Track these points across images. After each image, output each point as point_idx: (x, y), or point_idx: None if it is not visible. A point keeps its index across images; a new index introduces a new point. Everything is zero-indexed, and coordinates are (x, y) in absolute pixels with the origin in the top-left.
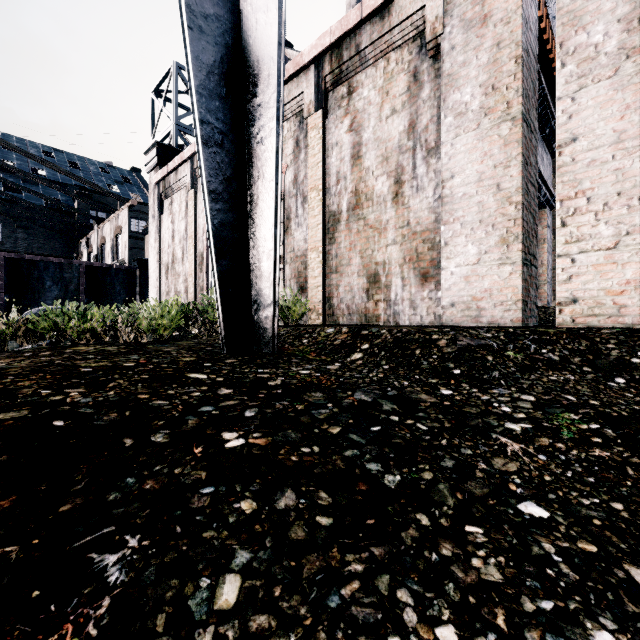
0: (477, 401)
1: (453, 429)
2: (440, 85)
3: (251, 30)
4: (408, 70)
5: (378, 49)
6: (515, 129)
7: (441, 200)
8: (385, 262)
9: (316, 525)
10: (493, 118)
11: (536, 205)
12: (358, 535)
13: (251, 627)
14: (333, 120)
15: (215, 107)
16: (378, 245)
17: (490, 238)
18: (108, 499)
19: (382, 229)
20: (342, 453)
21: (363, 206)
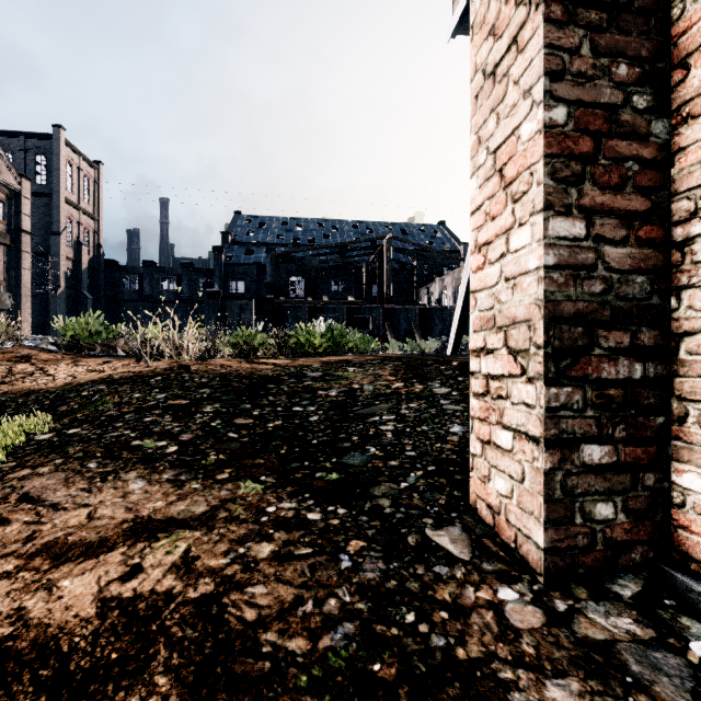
0: None
1: None
2: None
3: None
4: None
5: None
6: None
7: None
8: None
9: None
10: None
11: None
12: None
13: None
14: None
15: None
16: None
17: None
18: None
19: None
20: None
21: None
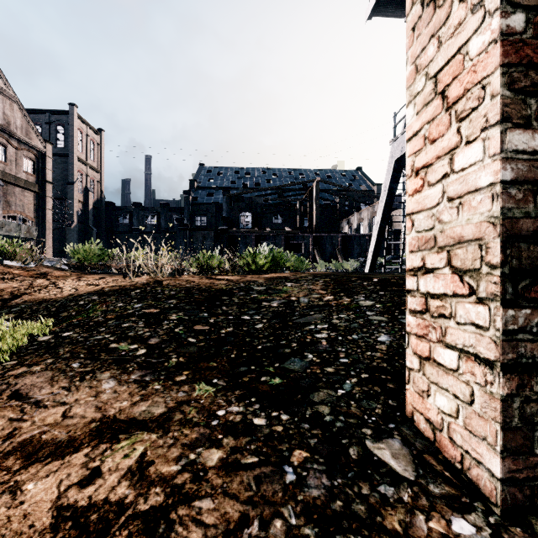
0: None
1: None
2: None
3: None
4: None
5: None
6: None
7: None
8: None
9: None
10: None
11: None
12: None
13: None
14: None
15: None
16: None
17: None
18: None
19: None
20: None
21: None
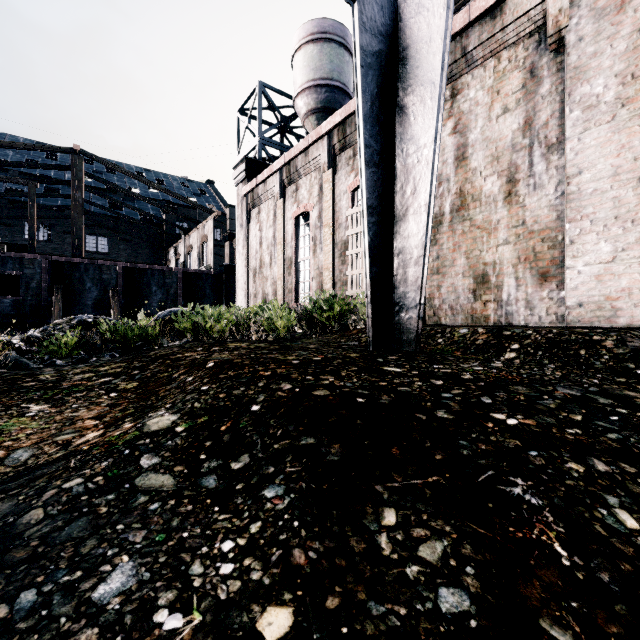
0: None
1: None
2: (563, 79)
3: (409, 59)
4: (523, 67)
5: (487, 49)
6: None
7: (565, 197)
8: (495, 262)
9: None
10: (633, 108)
11: None
12: None
13: None
14: None
15: (375, 132)
16: (487, 245)
17: (629, 235)
18: (464, 453)
19: (492, 229)
20: (605, 435)
21: (469, 207)
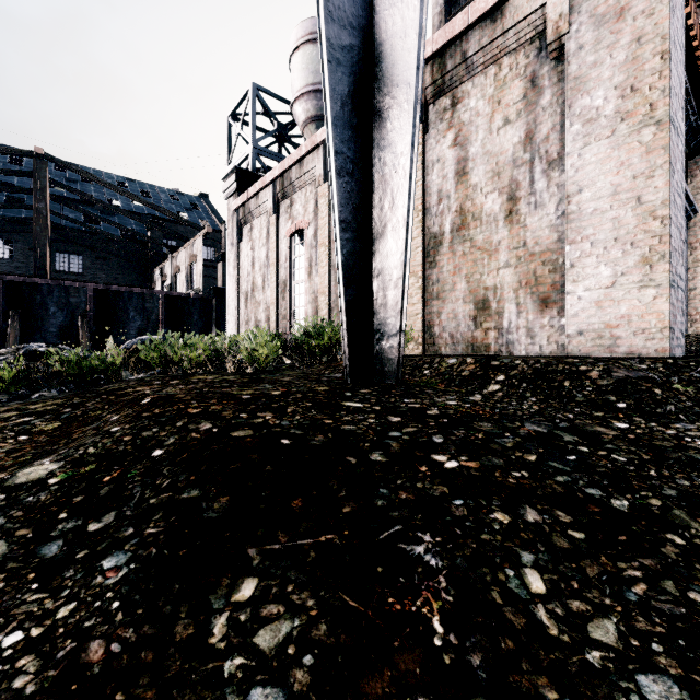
0: (664, 435)
1: (655, 461)
2: (564, 90)
3: (384, 56)
4: (524, 75)
5: (488, 55)
6: (660, 134)
7: (566, 217)
8: (496, 287)
9: (572, 537)
10: (632, 123)
11: (682, 218)
12: (617, 548)
13: (572, 608)
14: (434, 135)
15: (348, 137)
16: (488, 268)
17: (628, 258)
18: (378, 504)
19: (492, 251)
20: (553, 478)
21: (470, 226)
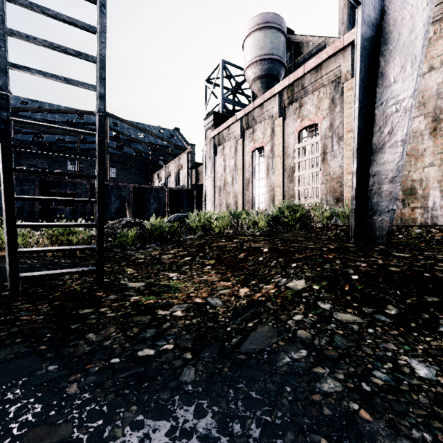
0: None
1: None
2: None
3: (392, 40)
4: None
5: None
6: None
7: None
8: (422, 179)
9: None
10: None
11: None
12: None
13: None
14: None
15: (365, 92)
16: (414, 167)
17: None
18: None
19: (419, 155)
20: None
21: None
